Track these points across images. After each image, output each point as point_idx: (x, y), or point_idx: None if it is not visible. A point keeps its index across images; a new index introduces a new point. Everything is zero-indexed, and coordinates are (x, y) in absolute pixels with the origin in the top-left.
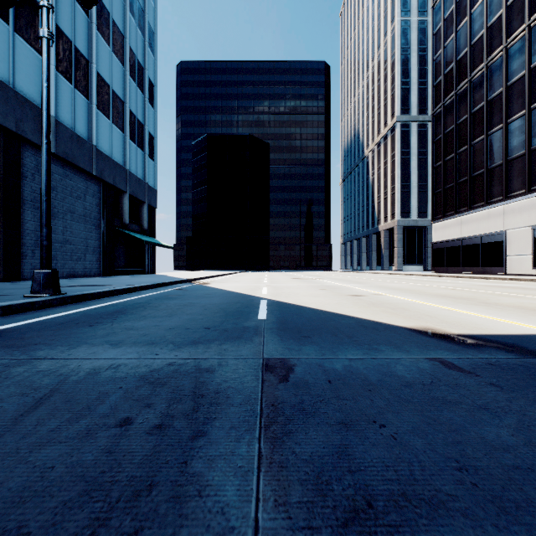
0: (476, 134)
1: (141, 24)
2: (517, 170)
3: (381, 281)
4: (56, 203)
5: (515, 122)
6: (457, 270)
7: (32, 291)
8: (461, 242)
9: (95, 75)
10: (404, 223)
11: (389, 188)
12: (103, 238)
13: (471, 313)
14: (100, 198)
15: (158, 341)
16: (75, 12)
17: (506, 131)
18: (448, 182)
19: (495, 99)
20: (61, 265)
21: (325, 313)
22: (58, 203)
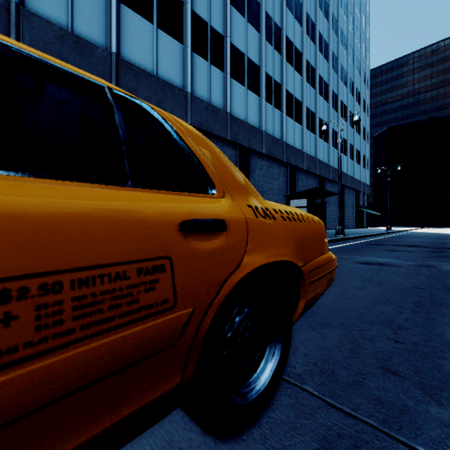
0: None
1: (364, 108)
2: None
3: None
4: (347, 203)
5: None
6: None
7: (387, 230)
8: None
9: (355, 150)
10: None
11: None
12: (355, 213)
13: None
14: (354, 197)
15: (433, 234)
16: (351, 132)
17: None
18: None
19: None
20: (347, 224)
21: None
22: (347, 203)
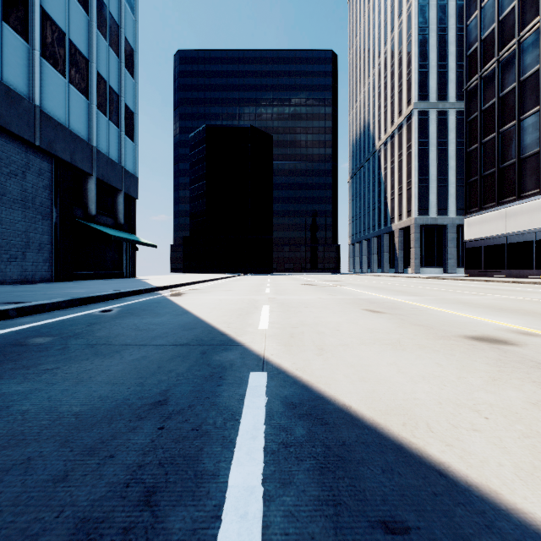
0: (528, 106)
1: None
2: None
3: (433, 290)
4: None
5: None
6: (500, 273)
7: None
8: (505, 239)
9: (39, 12)
10: (421, 221)
11: (405, 183)
12: (55, 231)
13: None
14: (51, 180)
15: None
16: None
17: None
18: (487, 167)
19: None
20: None
21: None
22: None
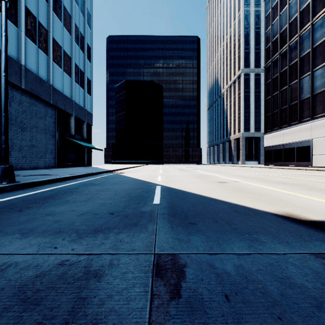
0: (293, 78)
1: (82, 9)
2: (320, 101)
3: (234, 171)
4: (26, 121)
5: (318, 71)
6: (280, 164)
7: None
8: (283, 146)
9: (52, 40)
10: (246, 135)
11: (237, 113)
12: (57, 144)
13: (312, 198)
14: (56, 119)
15: (65, 229)
16: None
17: (312, 76)
18: (274, 109)
19: (305, 56)
20: (29, 161)
21: (203, 198)
22: (27, 121)
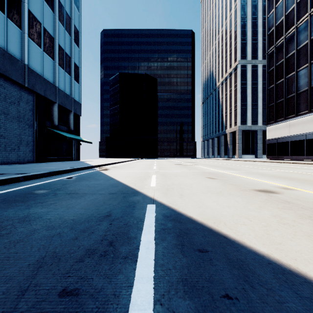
0: (302, 63)
1: None
2: None
3: (246, 167)
4: None
5: None
6: (286, 158)
7: None
8: (289, 139)
9: (27, 12)
10: (242, 128)
11: (233, 106)
12: (35, 134)
13: None
14: (33, 105)
15: None
16: None
17: None
18: (279, 98)
19: None
20: None
21: None
22: None
